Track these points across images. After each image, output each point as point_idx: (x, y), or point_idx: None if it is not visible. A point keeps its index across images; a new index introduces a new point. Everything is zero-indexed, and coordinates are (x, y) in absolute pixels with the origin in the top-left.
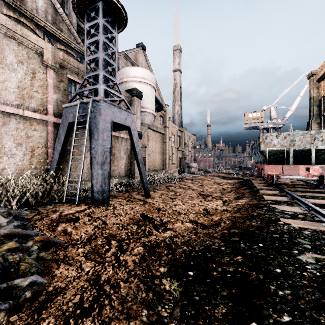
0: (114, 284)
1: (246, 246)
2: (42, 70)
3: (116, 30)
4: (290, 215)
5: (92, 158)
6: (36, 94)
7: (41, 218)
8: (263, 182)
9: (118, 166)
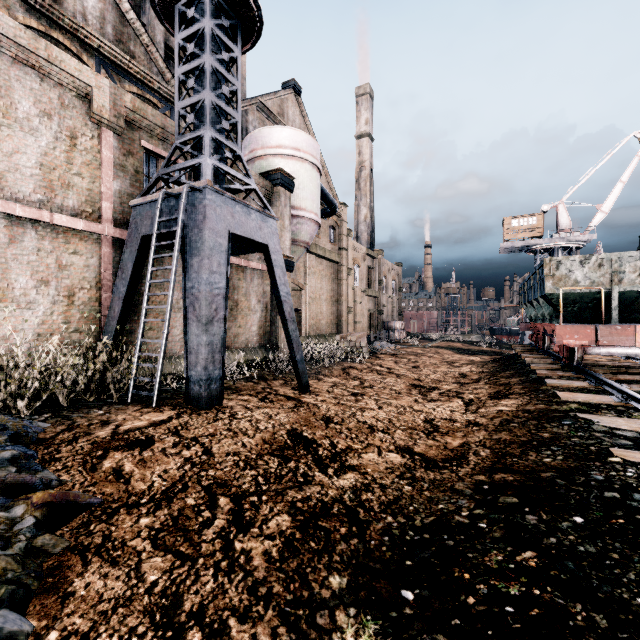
0: (214, 625)
1: (541, 522)
2: (90, 132)
3: (238, 46)
4: (632, 440)
5: (188, 309)
6: (78, 179)
7: (73, 439)
8: (548, 360)
9: (245, 327)
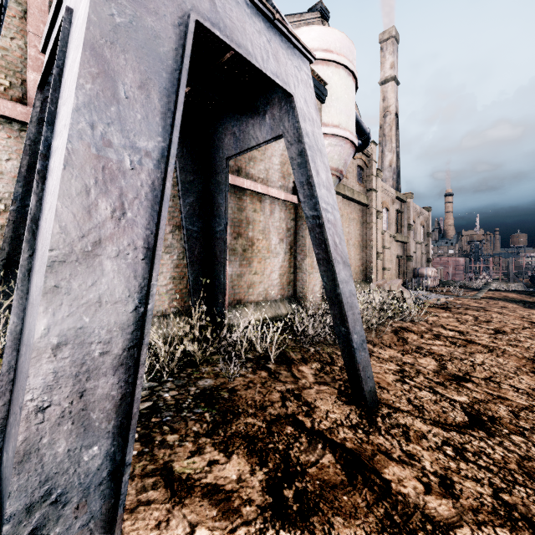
0: None
1: None
2: None
3: None
4: None
5: (39, 218)
6: None
7: None
8: None
9: (263, 273)
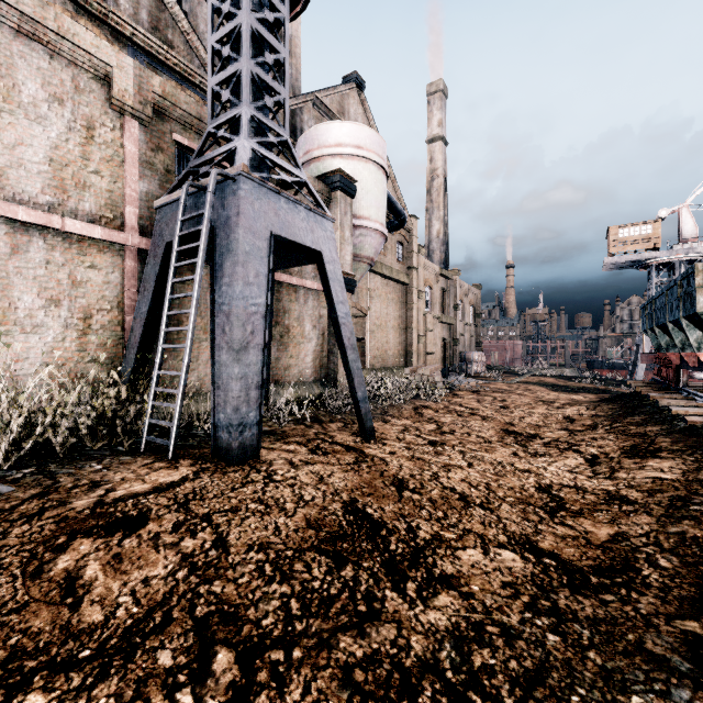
0: None
1: None
2: (111, 122)
3: (285, 4)
4: None
5: (217, 332)
6: (95, 179)
7: (37, 512)
8: (693, 402)
9: (298, 357)
